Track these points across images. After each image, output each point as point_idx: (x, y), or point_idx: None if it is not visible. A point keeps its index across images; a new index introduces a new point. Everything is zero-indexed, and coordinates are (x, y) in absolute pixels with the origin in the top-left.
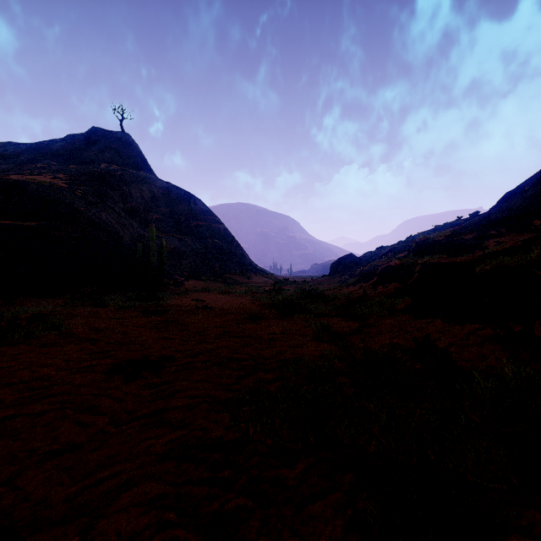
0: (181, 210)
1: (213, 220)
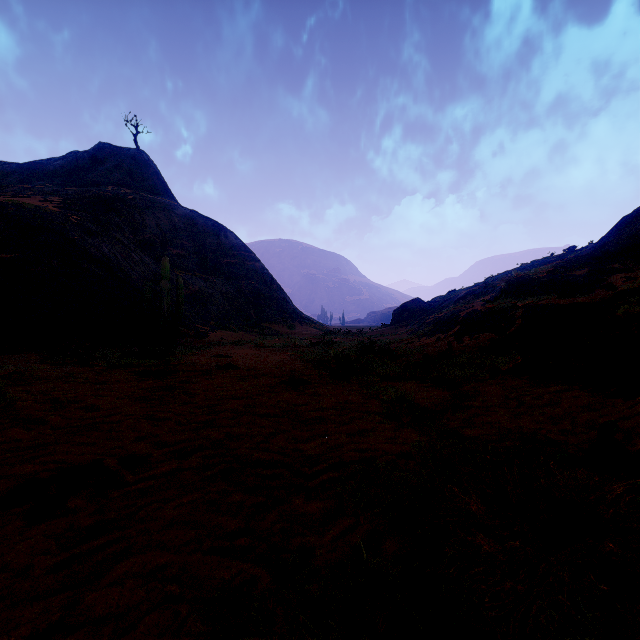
0: (208, 244)
1: (248, 256)
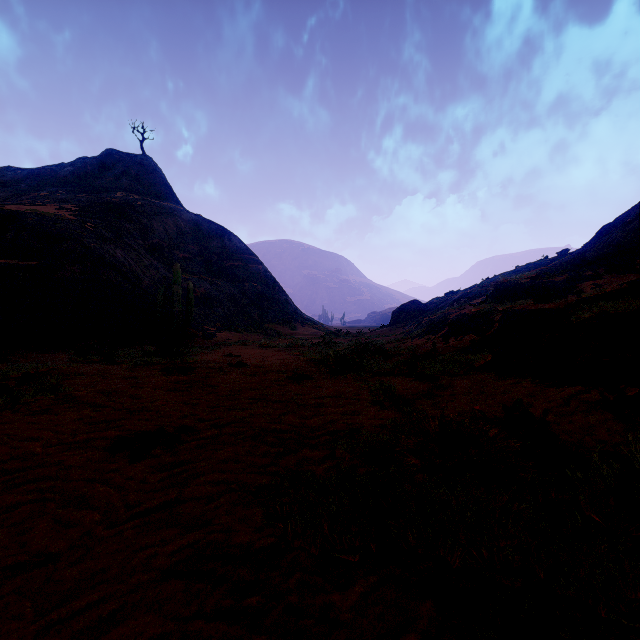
0: (213, 247)
1: (251, 259)
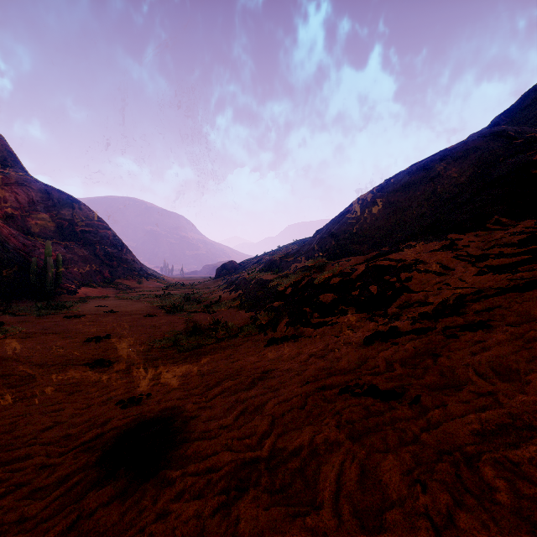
0: (64, 214)
1: (101, 225)
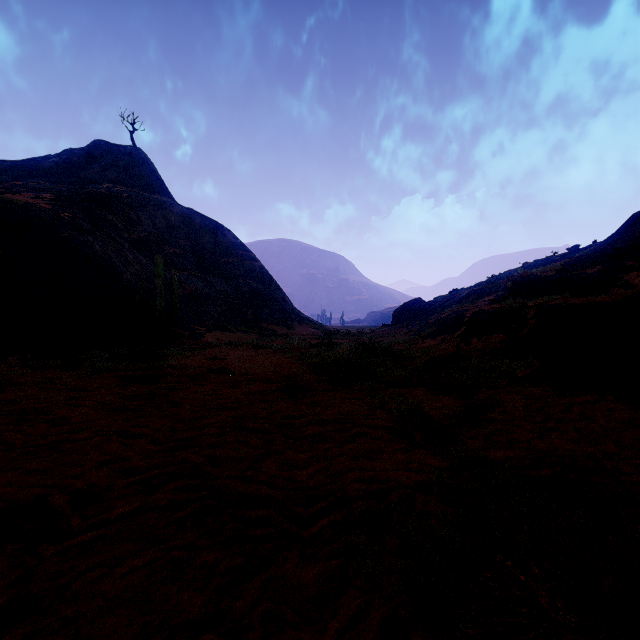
0: (205, 242)
1: (246, 256)
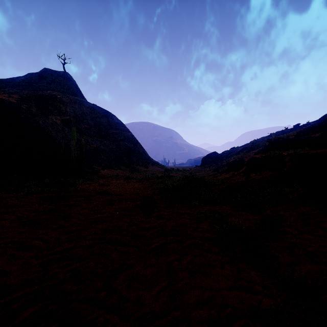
0: (102, 122)
1: (124, 129)
